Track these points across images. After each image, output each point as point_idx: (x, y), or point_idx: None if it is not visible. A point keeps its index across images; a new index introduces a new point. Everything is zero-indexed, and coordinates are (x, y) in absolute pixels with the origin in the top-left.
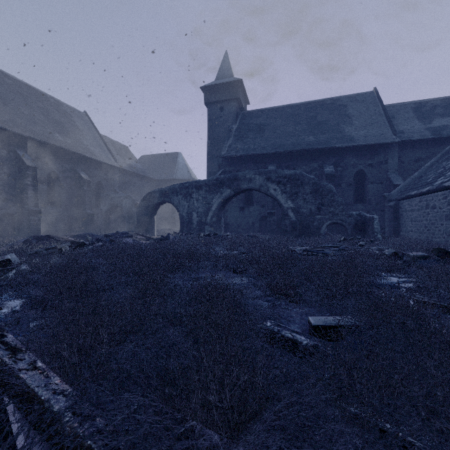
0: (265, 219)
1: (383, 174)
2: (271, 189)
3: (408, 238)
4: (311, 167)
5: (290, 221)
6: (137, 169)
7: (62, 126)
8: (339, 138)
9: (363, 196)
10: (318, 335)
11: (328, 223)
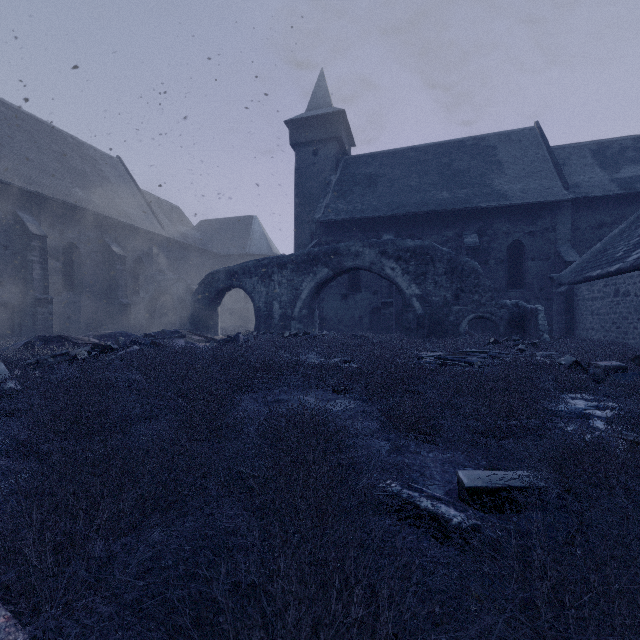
0: (378, 312)
1: (550, 247)
2: (387, 268)
3: (587, 338)
4: (444, 237)
5: (415, 315)
6: (194, 239)
7: (85, 178)
8: (486, 194)
9: (520, 278)
10: (476, 503)
11: (470, 318)
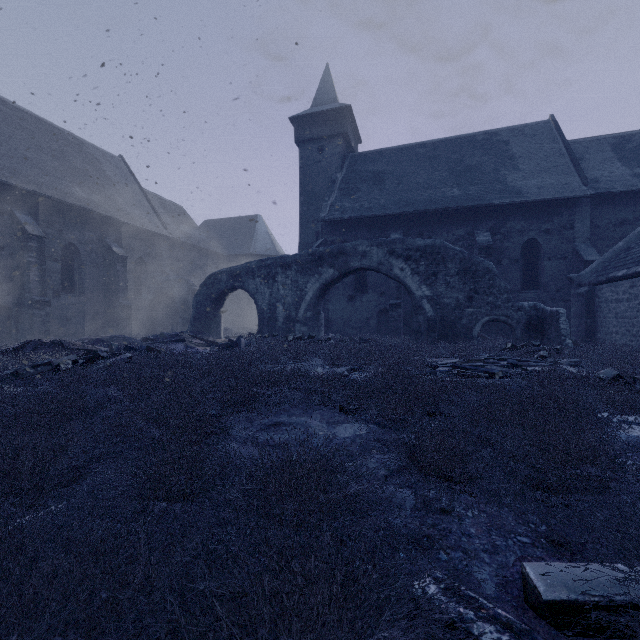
0: (386, 314)
1: (567, 245)
2: (395, 268)
3: (611, 343)
4: (455, 235)
5: (426, 318)
6: (197, 239)
7: (86, 177)
8: (499, 190)
9: (535, 279)
10: (558, 623)
11: (484, 321)
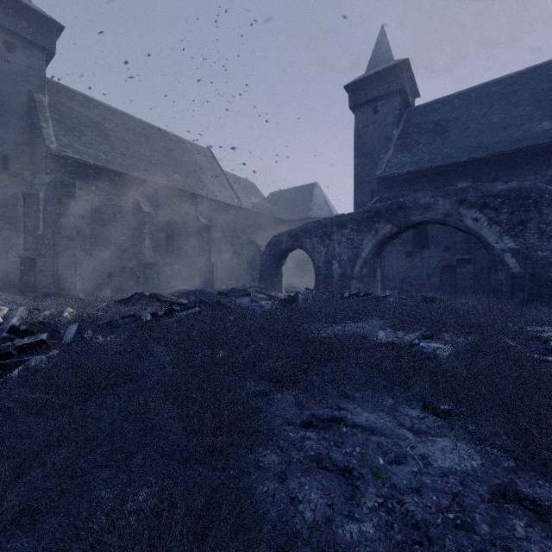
0: (450, 270)
1: None
2: (467, 219)
3: None
4: (546, 176)
5: (509, 274)
6: (264, 208)
7: (183, 166)
8: None
9: None
10: None
11: None
